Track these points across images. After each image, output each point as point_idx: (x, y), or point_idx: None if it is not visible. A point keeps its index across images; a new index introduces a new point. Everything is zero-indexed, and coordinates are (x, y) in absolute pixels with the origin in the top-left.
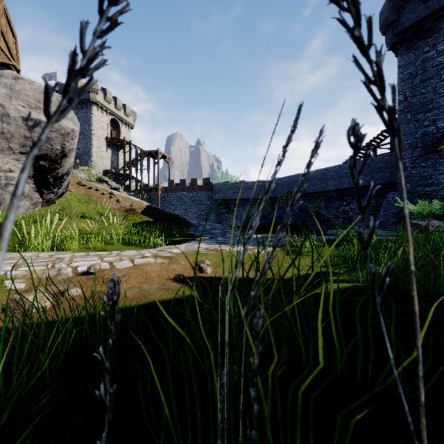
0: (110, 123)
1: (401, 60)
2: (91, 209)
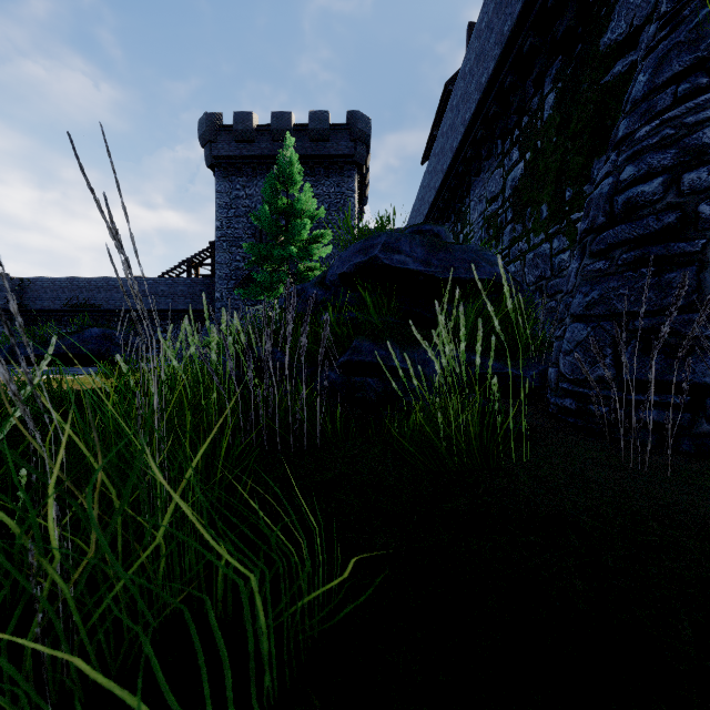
0: None
1: (219, 185)
2: None
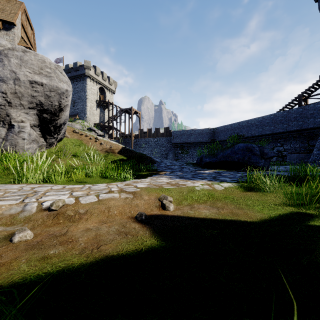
0: (99, 90)
1: None
2: (82, 150)
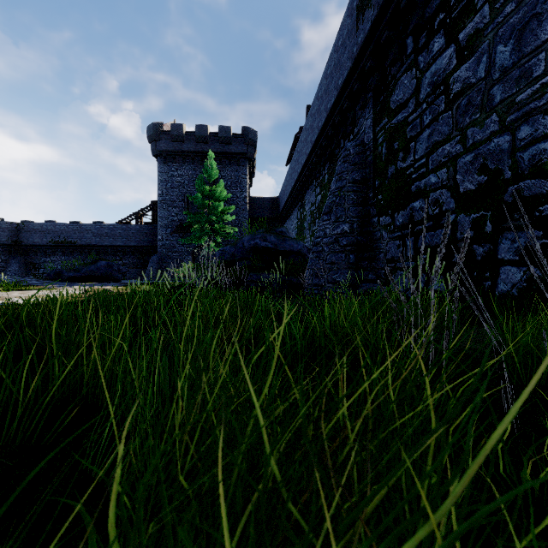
0: None
1: (160, 168)
2: None
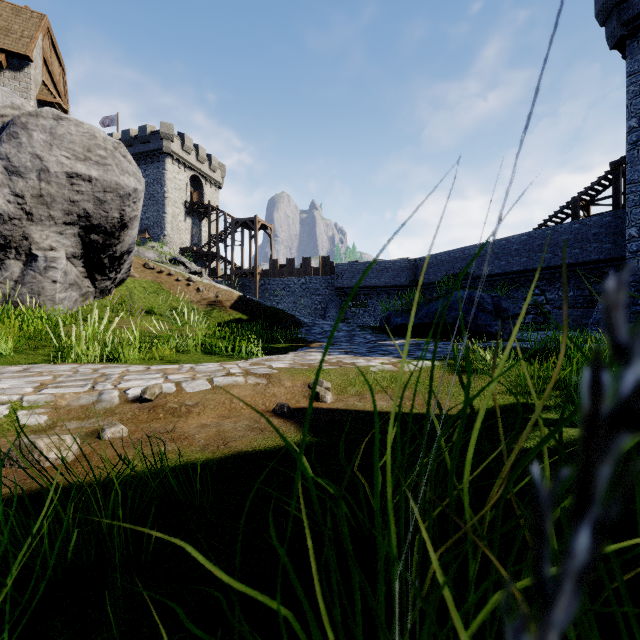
0: (190, 181)
1: (633, 63)
2: (162, 302)
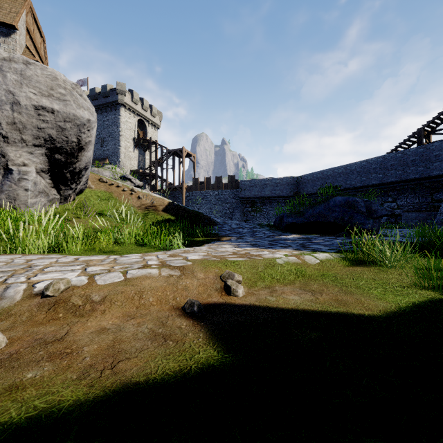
0: (137, 124)
1: None
2: (111, 207)
